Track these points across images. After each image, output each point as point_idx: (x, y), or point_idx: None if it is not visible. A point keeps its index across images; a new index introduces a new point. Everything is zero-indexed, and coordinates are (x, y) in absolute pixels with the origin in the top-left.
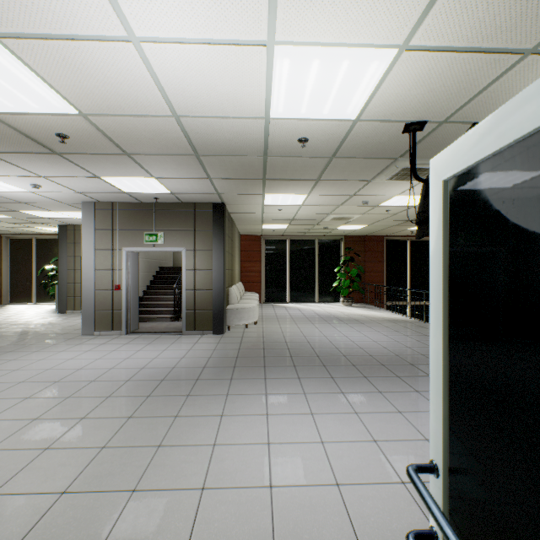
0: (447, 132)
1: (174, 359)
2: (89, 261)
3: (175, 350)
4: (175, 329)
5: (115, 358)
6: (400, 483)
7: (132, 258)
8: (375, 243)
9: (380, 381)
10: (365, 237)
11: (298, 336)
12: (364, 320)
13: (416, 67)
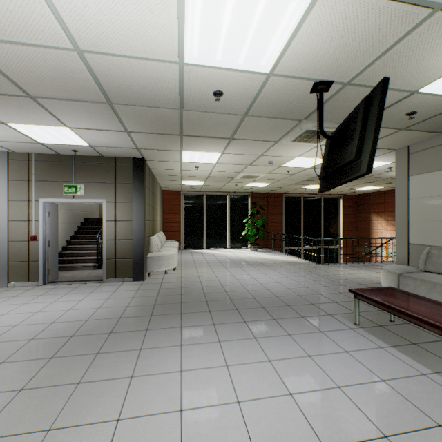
0: (348, 96)
1: (89, 310)
2: (2, 211)
3: (93, 300)
4: (96, 277)
5: (23, 312)
6: None
7: (50, 209)
8: (275, 199)
9: (288, 323)
10: (268, 194)
11: (213, 280)
12: (268, 263)
13: (334, 12)
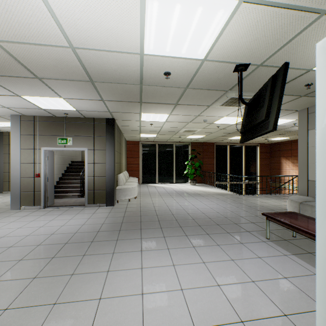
0: (261, 73)
1: (77, 225)
2: (16, 157)
3: (79, 219)
4: (80, 203)
5: (32, 226)
6: (240, 323)
7: (49, 155)
8: (209, 147)
9: (218, 237)
10: (203, 143)
11: (163, 206)
12: (203, 194)
13: (249, 18)
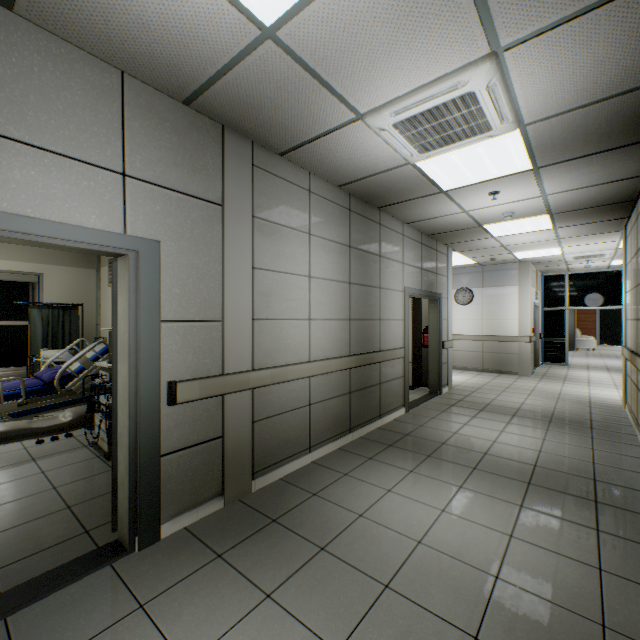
0: None
1: None
2: None
3: None
4: None
5: None
6: None
7: None
8: None
9: None
10: None
11: None
12: None
13: None
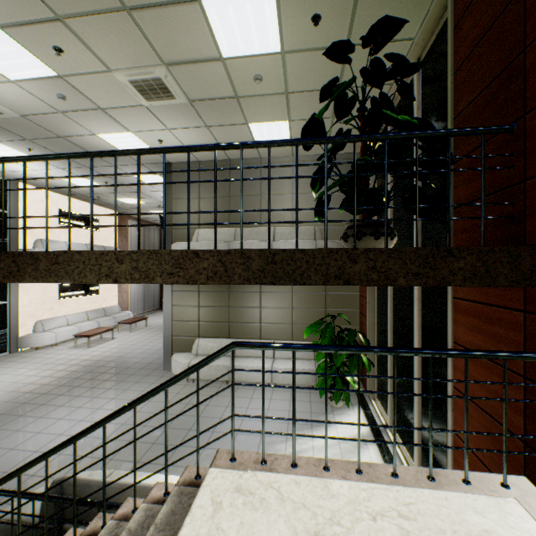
0: None
1: None
2: None
3: None
4: None
5: None
6: None
7: None
8: None
9: None
10: None
11: None
12: None
13: None
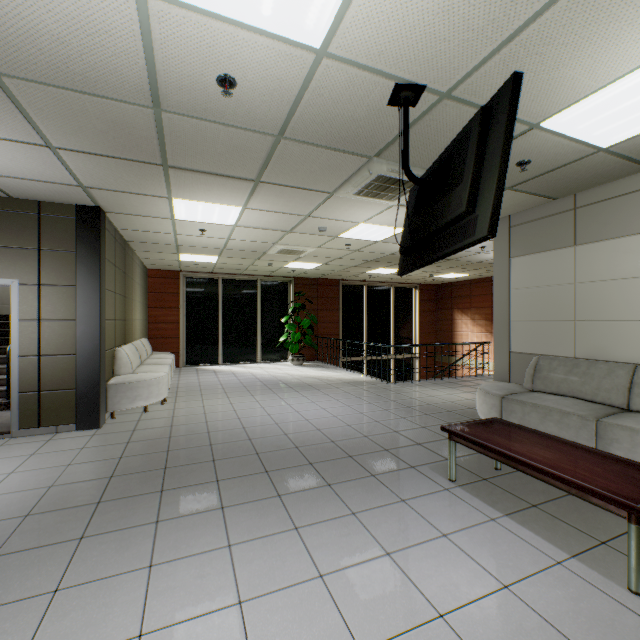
0: (445, 119)
1: None
2: None
3: None
4: None
5: None
6: None
7: None
8: (329, 288)
9: (352, 490)
10: (319, 280)
11: (229, 418)
12: (319, 384)
13: None
